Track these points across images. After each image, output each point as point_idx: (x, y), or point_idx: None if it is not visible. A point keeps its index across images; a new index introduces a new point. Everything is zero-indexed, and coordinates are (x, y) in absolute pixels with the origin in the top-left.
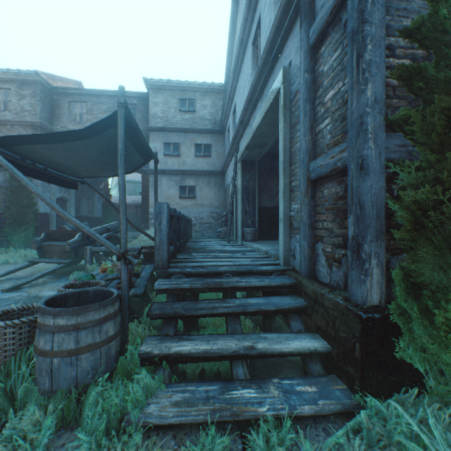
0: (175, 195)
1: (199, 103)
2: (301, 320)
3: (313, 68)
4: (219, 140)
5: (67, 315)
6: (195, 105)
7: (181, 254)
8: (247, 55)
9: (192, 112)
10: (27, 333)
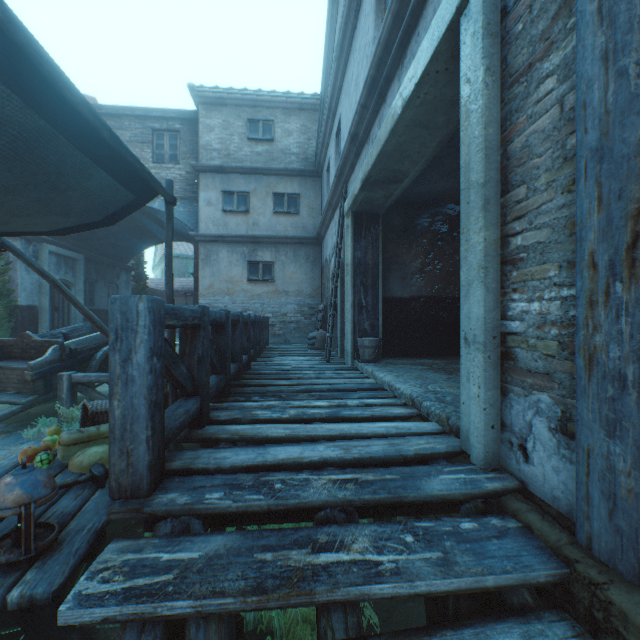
0: (241, 277)
1: (279, 126)
2: None
3: None
4: (313, 187)
5: None
6: (274, 130)
7: (226, 405)
8: (365, 9)
9: (269, 141)
10: None
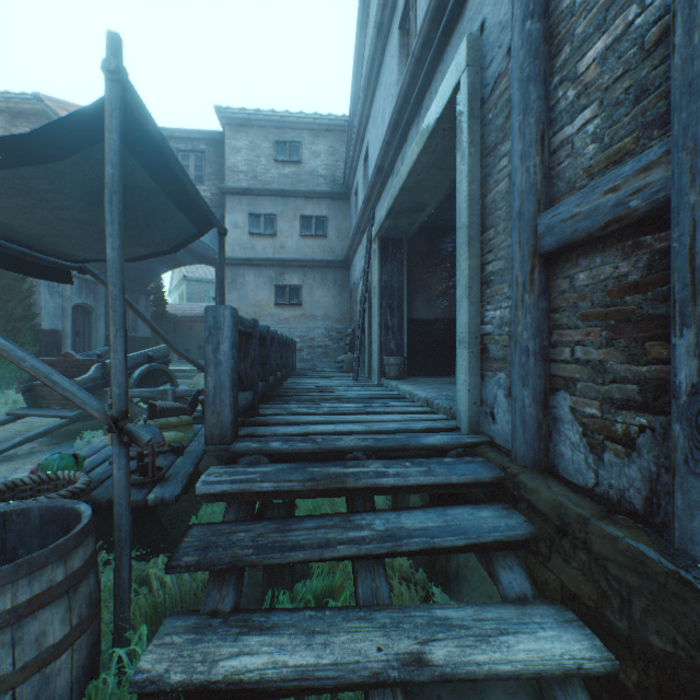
0: (268, 301)
1: (307, 148)
2: (521, 568)
3: (546, 6)
4: (341, 210)
5: None
6: (301, 152)
7: (269, 406)
8: (390, 51)
9: (296, 163)
10: None
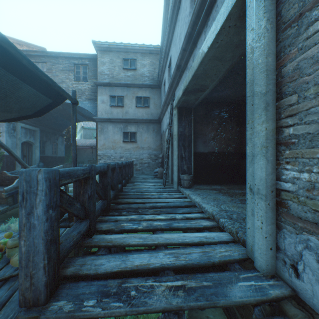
0: (119, 140)
1: (139, 62)
2: None
3: None
4: (156, 93)
5: None
6: (136, 64)
7: (107, 218)
8: None
9: (134, 70)
10: None
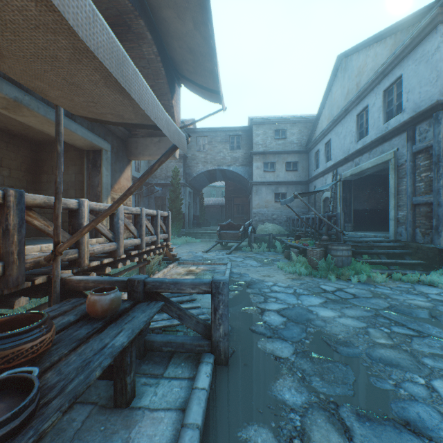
0: (271, 200)
1: (288, 131)
2: (409, 257)
3: (414, 160)
4: (304, 158)
5: (345, 246)
6: (286, 133)
7: None
8: (350, 118)
9: (284, 139)
10: (323, 253)
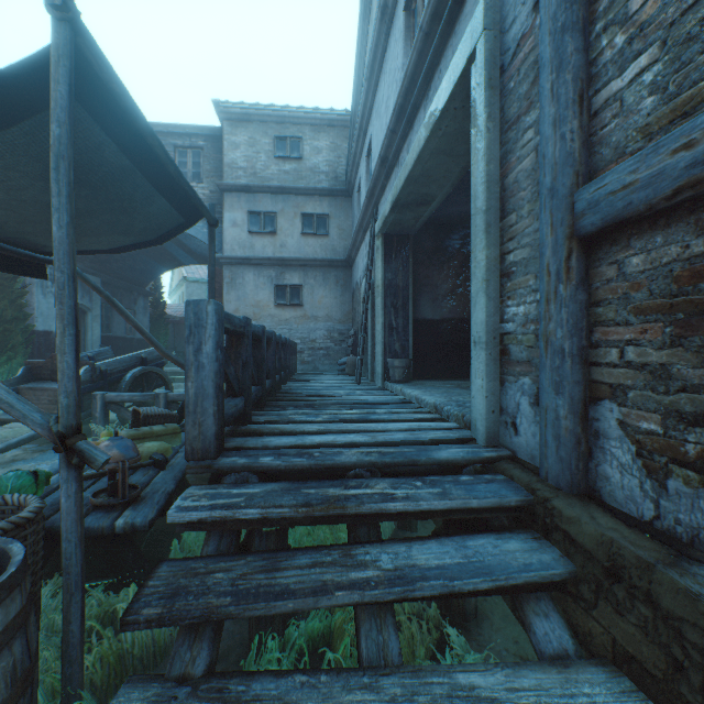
0: (268, 301)
1: (308, 144)
2: (558, 614)
3: None
4: (343, 207)
5: None
6: (302, 147)
7: (264, 412)
8: (394, 34)
9: (297, 159)
10: None
